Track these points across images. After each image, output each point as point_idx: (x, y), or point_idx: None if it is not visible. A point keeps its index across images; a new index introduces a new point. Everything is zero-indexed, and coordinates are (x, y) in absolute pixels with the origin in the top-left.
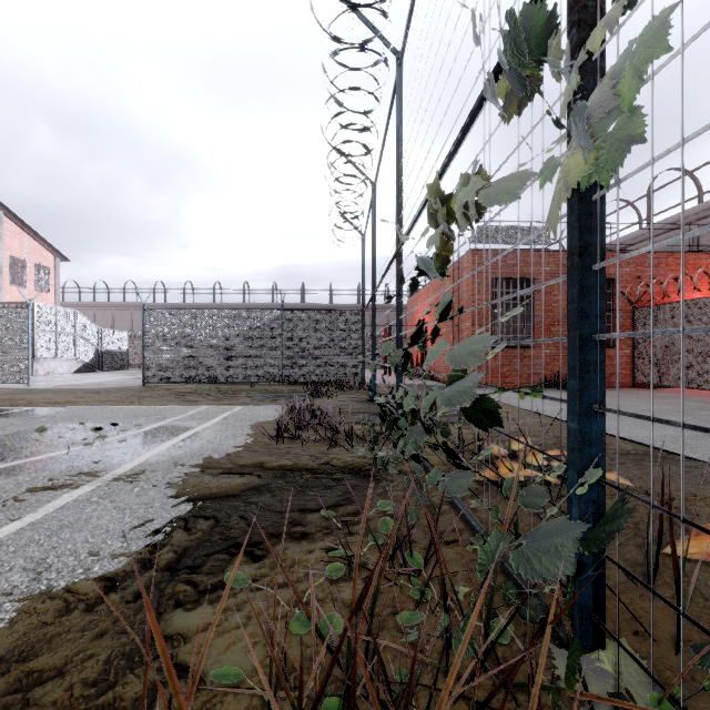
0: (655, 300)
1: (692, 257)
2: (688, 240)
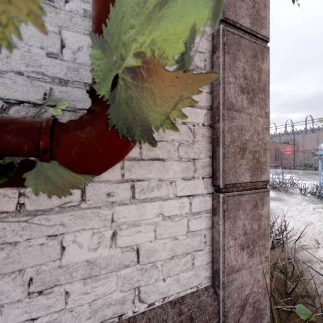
0: (283, 152)
1: (287, 145)
2: (278, 139)
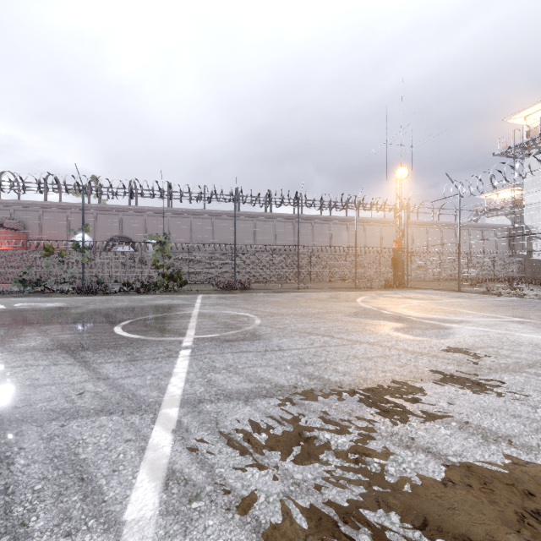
0: None
1: None
2: None
